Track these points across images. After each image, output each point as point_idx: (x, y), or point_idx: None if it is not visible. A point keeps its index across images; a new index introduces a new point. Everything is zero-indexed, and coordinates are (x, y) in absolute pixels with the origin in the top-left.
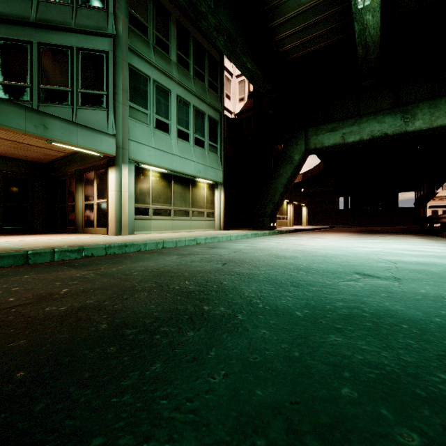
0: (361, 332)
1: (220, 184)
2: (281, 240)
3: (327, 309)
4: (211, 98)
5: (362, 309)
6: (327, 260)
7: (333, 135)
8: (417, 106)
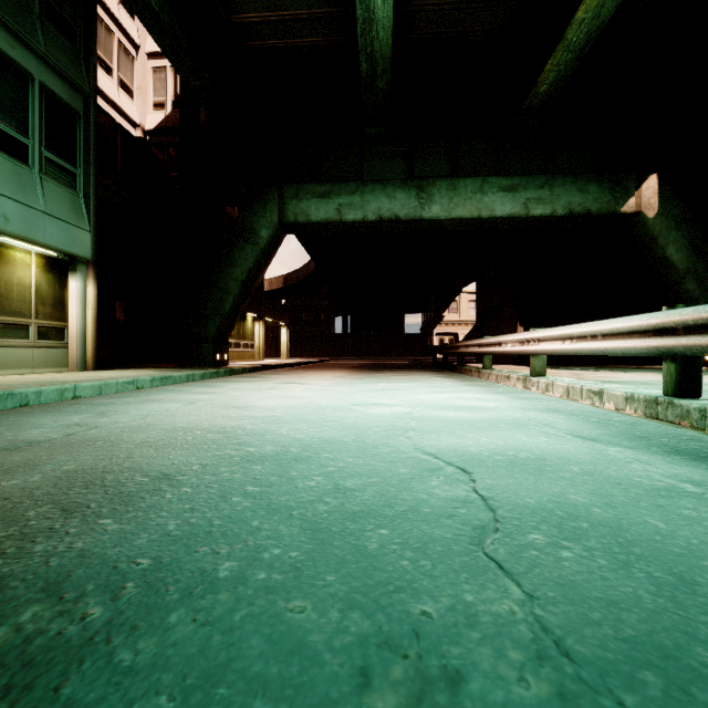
0: None
1: (85, 262)
2: (210, 394)
3: None
4: (53, 47)
5: None
6: (275, 487)
7: (324, 204)
8: (435, 184)
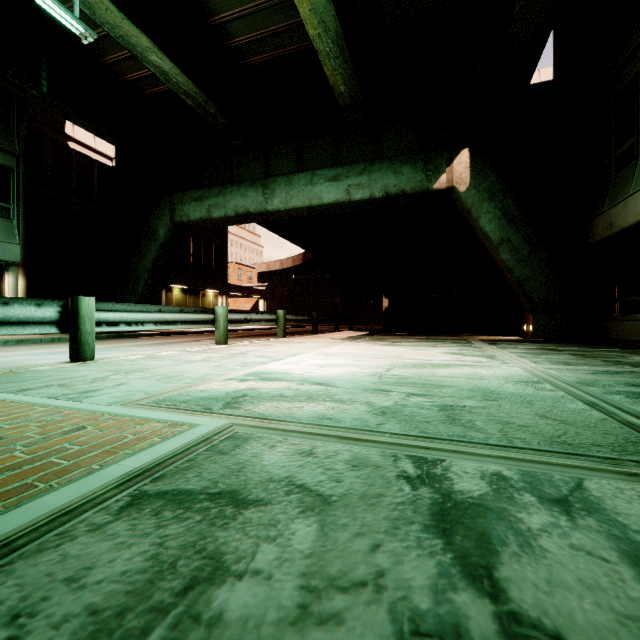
0: None
1: (17, 264)
2: None
3: None
4: None
5: None
6: None
7: (199, 206)
8: (276, 181)
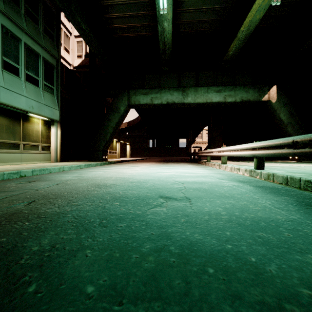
0: (172, 311)
1: (57, 121)
2: (109, 169)
3: (132, 262)
4: (46, 43)
5: (168, 249)
6: (140, 185)
7: (146, 97)
8: (189, 89)
